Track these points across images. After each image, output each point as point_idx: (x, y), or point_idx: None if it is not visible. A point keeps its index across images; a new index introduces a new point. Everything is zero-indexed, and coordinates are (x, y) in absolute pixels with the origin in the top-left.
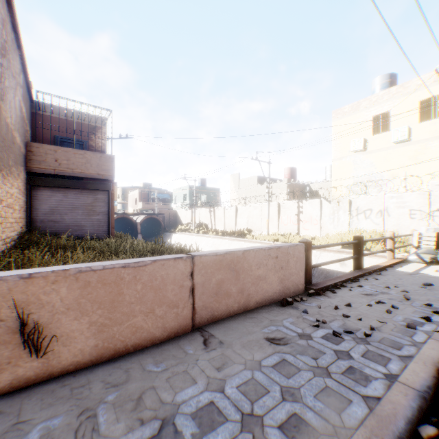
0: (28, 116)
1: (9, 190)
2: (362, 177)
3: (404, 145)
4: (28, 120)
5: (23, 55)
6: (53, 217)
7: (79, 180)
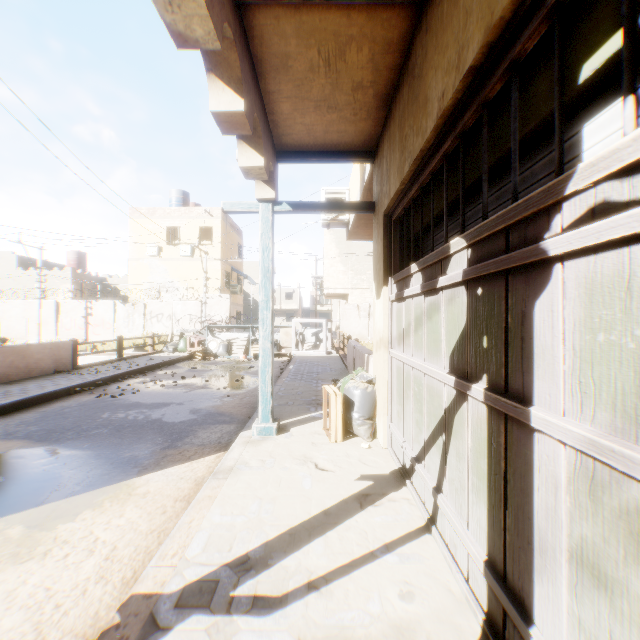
0: None
1: None
2: (159, 282)
3: (190, 259)
4: None
5: None
6: None
7: None
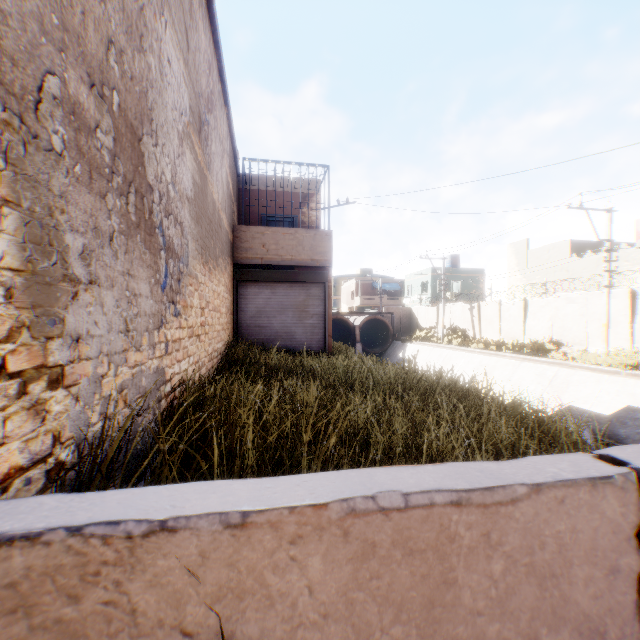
0: (234, 193)
1: (215, 288)
2: None
3: None
4: (234, 198)
5: (229, 113)
6: (259, 321)
7: (289, 270)
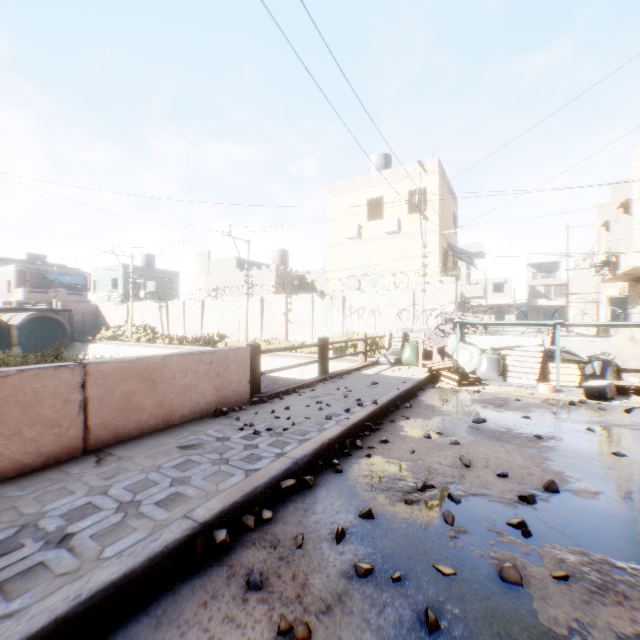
0: None
1: None
2: (357, 269)
3: (396, 237)
4: None
5: None
6: None
7: None
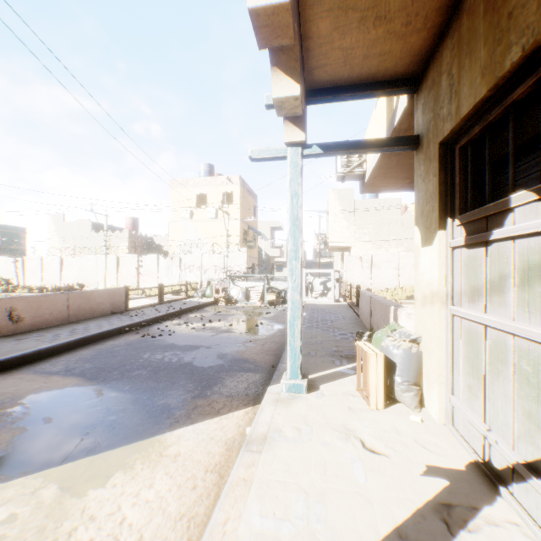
0: None
1: None
2: (190, 239)
3: (215, 220)
4: None
5: None
6: None
7: None
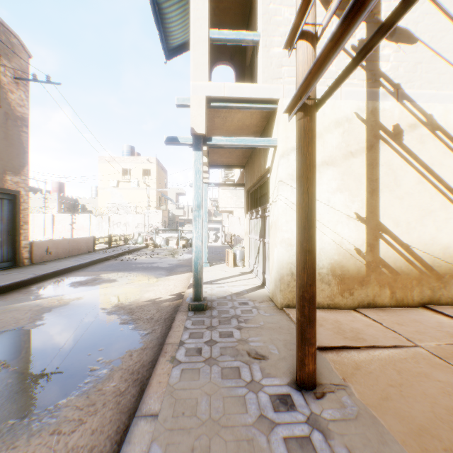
0: None
1: None
2: (117, 202)
3: (137, 189)
4: None
5: None
6: None
7: None
